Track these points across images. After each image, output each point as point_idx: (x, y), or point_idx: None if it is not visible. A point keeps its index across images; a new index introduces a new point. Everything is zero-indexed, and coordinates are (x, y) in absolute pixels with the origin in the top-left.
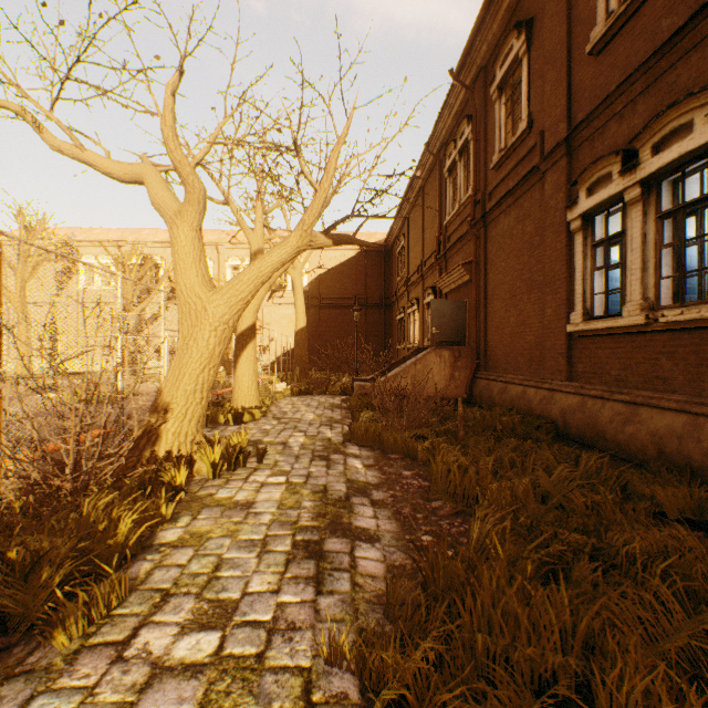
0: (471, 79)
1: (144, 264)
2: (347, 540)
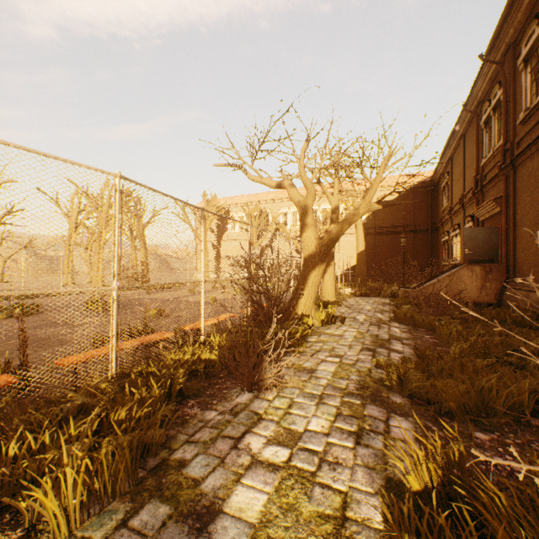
0: (501, 54)
1: (260, 215)
2: (387, 350)
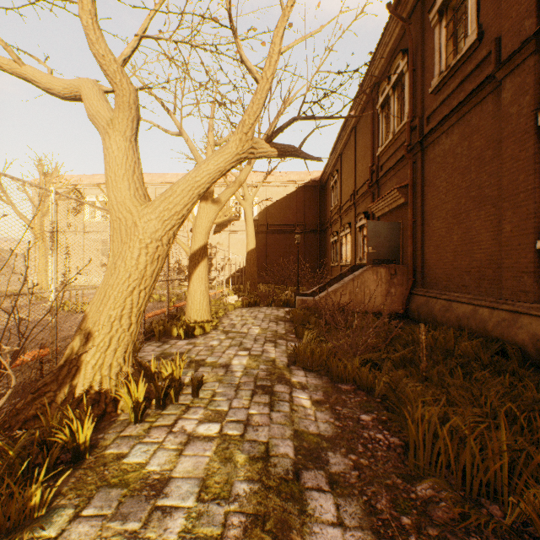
0: (407, 13)
1: None
2: None
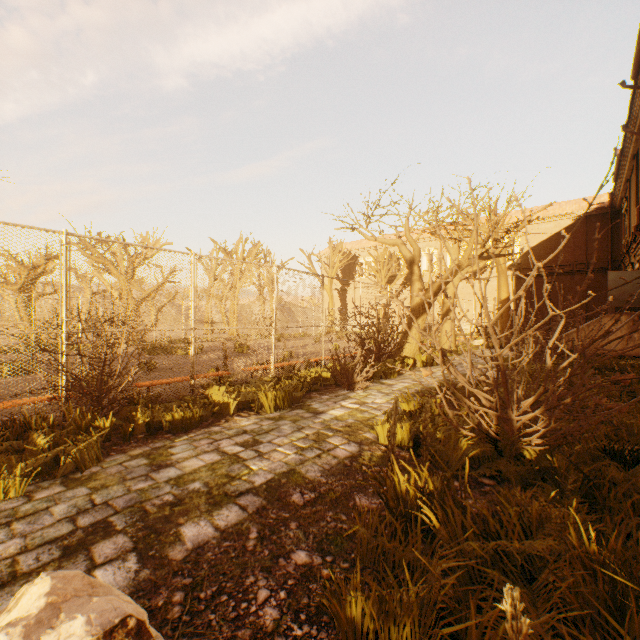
0: None
1: (390, 259)
2: None
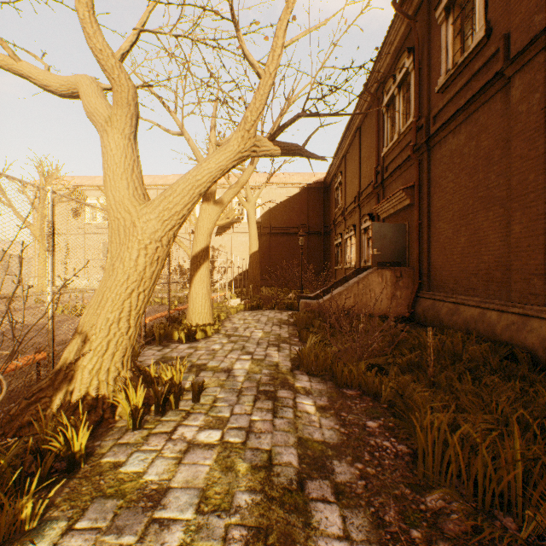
0: (413, 10)
1: None
2: None
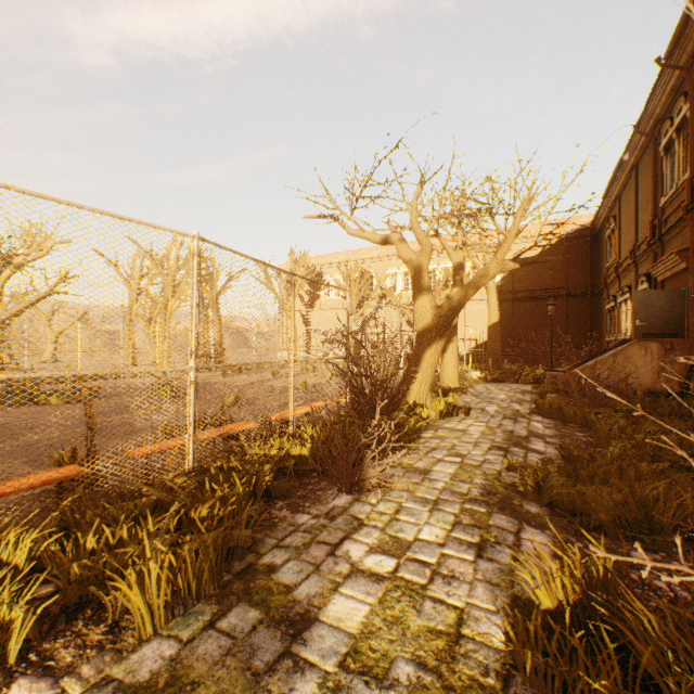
0: (687, 55)
1: (361, 277)
2: (523, 450)
